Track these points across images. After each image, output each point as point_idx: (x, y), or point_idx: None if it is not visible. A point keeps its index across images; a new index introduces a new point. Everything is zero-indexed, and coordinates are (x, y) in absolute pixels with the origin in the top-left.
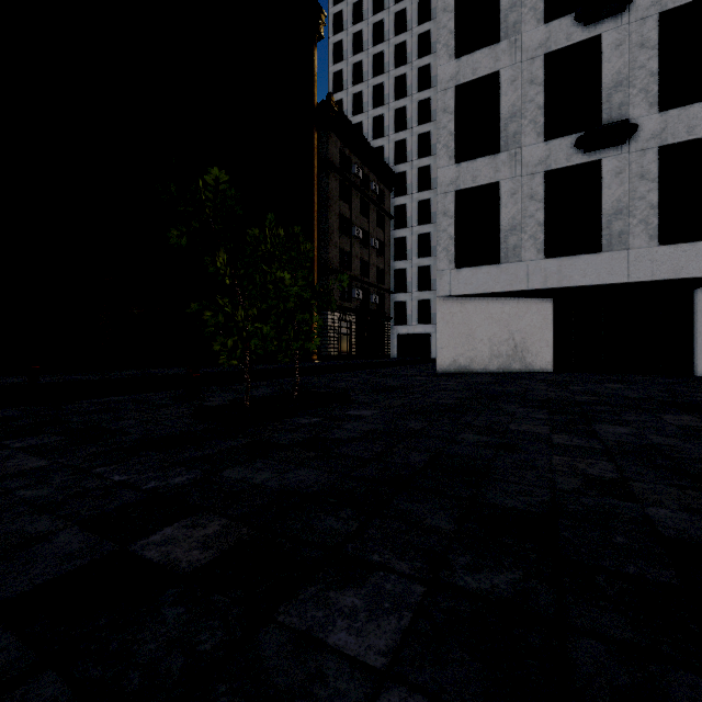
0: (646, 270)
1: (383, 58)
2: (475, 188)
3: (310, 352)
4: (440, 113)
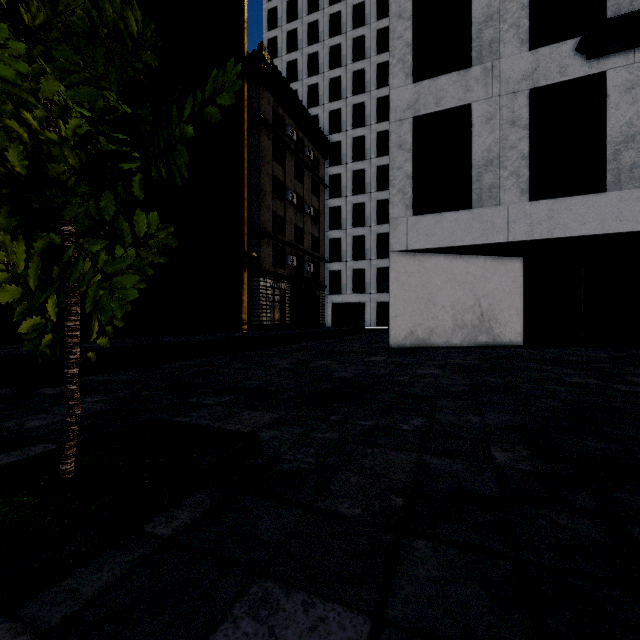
0: None
1: (317, 27)
2: (438, 114)
3: (240, 321)
4: (394, 19)
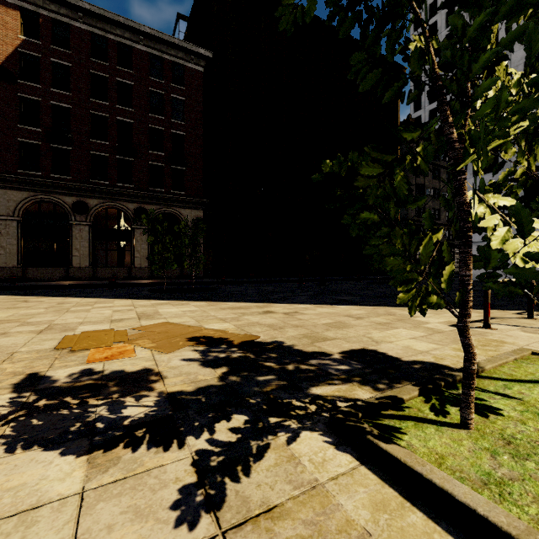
0: None
1: None
2: None
3: None
4: None
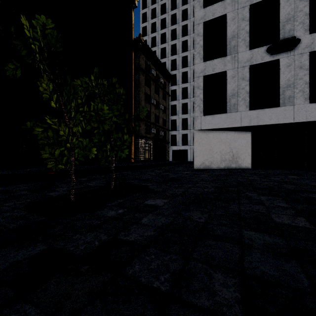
0: (303, 116)
1: (165, 21)
2: (213, 74)
3: (131, 158)
4: (195, 36)
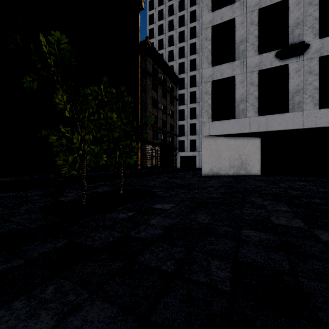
0: (312, 122)
1: (173, 23)
2: (222, 79)
3: (137, 165)
4: (204, 40)
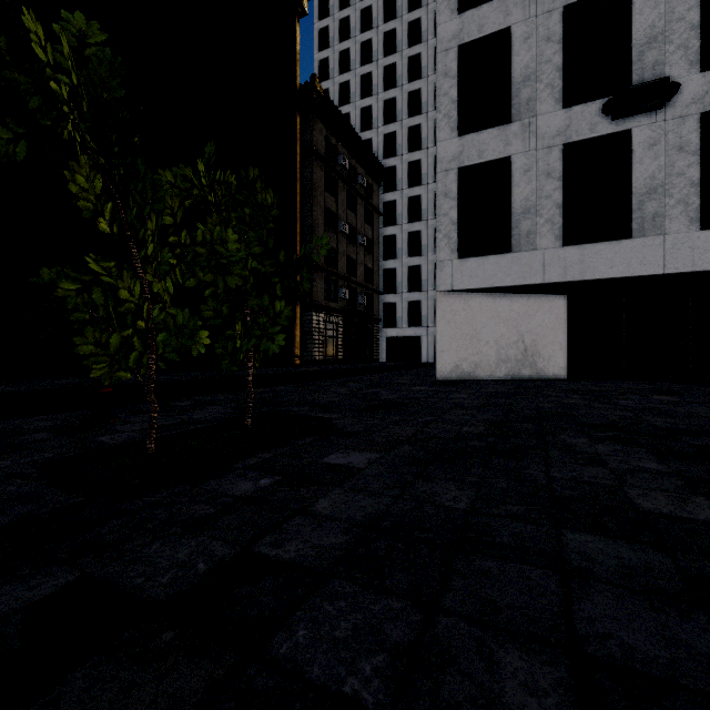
0: (686, 259)
1: (371, 46)
2: (481, 164)
3: (293, 356)
4: (440, 77)
